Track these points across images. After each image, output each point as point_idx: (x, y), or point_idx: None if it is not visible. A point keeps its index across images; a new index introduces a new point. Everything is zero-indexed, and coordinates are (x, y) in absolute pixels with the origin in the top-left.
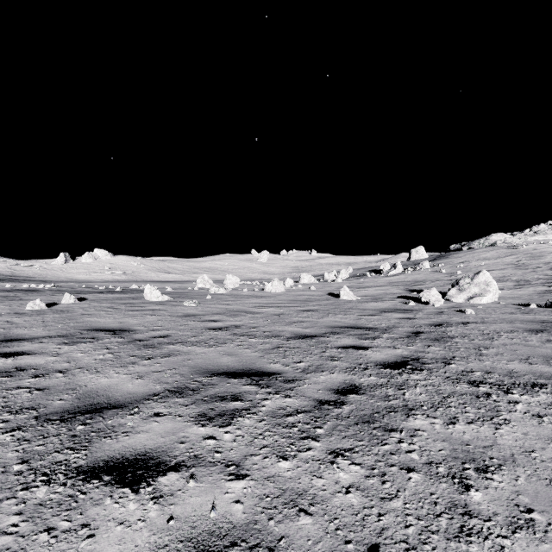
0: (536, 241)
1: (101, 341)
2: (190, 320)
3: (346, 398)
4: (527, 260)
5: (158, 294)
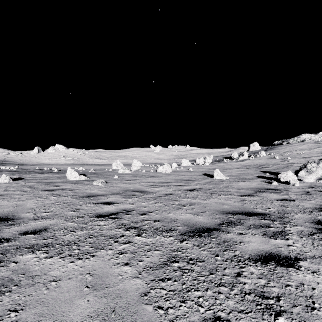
0: None
1: None
2: (86, 202)
3: None
4: None
5: (76, 175)
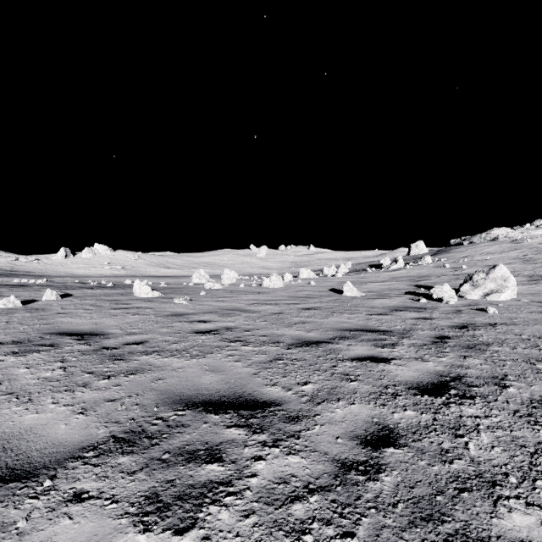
0: (539, 236)
1: (59, 350)
2: (176, 320)
3: (381, 455)
4: (534, 255)
5: (147, 290)
